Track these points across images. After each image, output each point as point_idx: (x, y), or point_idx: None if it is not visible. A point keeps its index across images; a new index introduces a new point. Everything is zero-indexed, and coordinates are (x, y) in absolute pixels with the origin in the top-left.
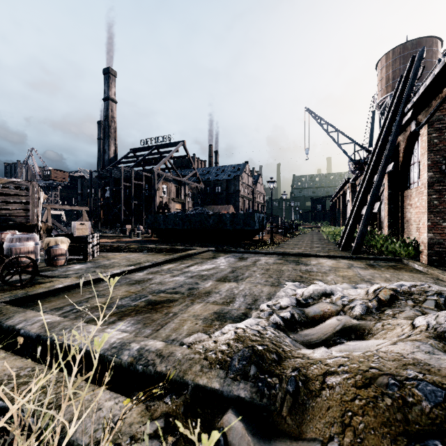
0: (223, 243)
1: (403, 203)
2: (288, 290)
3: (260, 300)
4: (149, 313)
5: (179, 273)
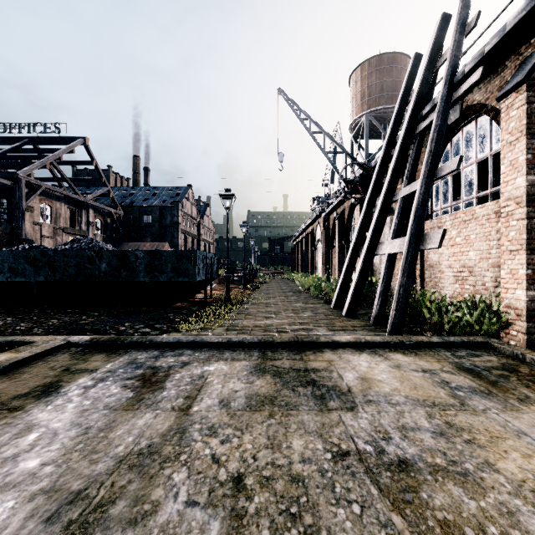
0: (128, 312)
1: None
2: None
3: None
4: None
5: None
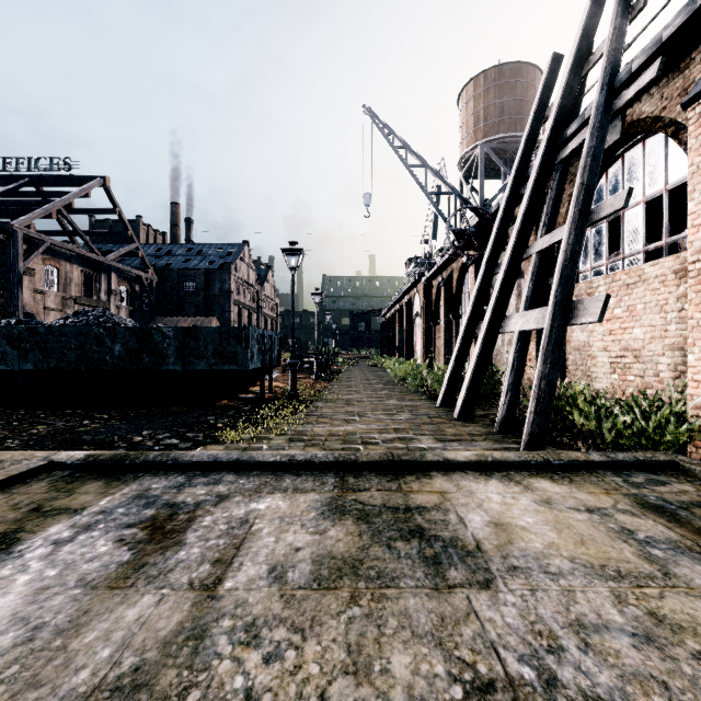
0: (151, 414)
1: None
2: None
3: None
4: None
5: None
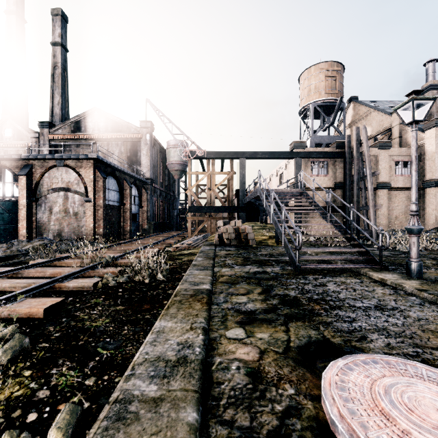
0: None
1: None
2: None
3: None
4: None
5: None
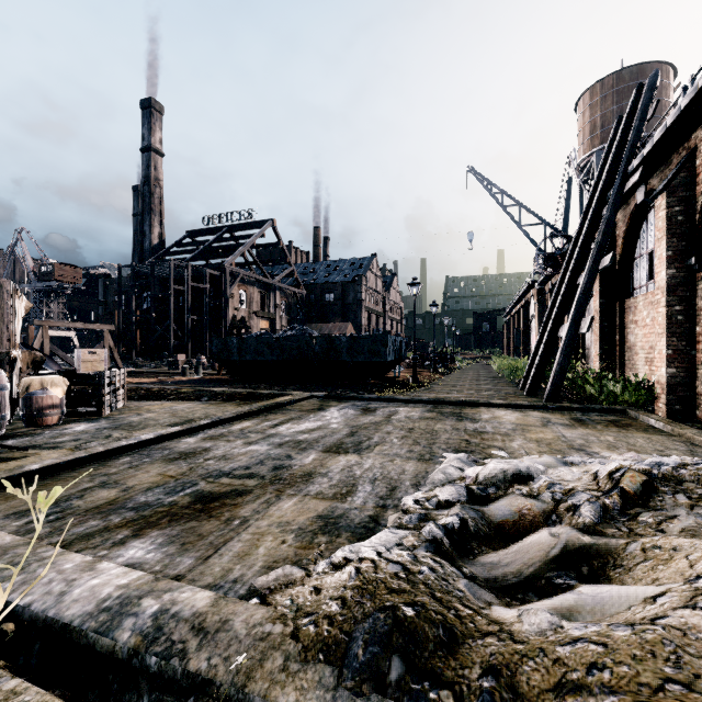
0: (336, 384)
1: (622, 320)
2: (451, 470)
3: (401, 488)
4: (195, 519)
5: (259, 438)
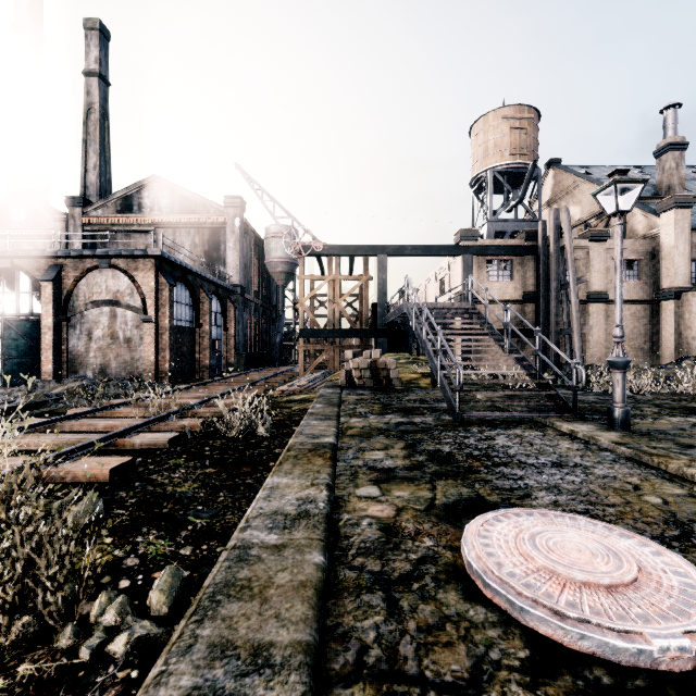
0: None
1: None
2: None
3: None
4: None
5: None
